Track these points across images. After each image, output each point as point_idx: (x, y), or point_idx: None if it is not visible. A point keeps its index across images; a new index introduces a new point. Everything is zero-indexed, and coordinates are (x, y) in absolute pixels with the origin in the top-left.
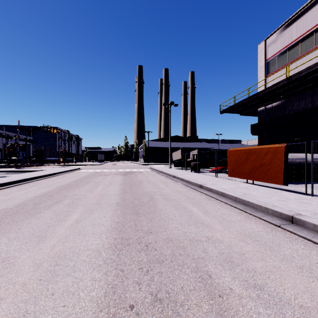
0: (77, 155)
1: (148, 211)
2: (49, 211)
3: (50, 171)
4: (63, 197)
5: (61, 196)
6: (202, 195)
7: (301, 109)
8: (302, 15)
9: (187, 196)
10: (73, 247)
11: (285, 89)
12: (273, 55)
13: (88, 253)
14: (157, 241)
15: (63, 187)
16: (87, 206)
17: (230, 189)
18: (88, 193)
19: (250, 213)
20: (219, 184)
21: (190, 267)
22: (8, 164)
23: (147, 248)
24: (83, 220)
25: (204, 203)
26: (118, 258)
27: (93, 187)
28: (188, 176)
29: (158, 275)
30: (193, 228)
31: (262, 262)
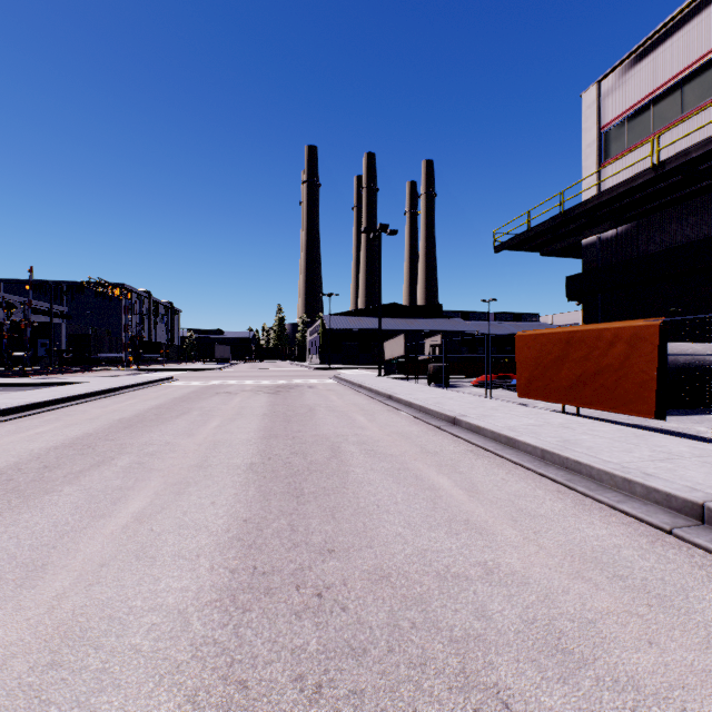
0: (167, 348)
1: (326, 489)
2: (75, 489)
3: (101, 383)
4: (119, 449)
5: (114, 445)
6: (460, 444)
7: (684, 239)
8: (686, 22)
9: (422, 446)
10: (114, 600)
11: (649, 193)
12: (617, 117)
13: (151, 620)
14: (348, 579)
15: (124, 423)
16: (173, 474)
17: (526, 429)
18: (181, 437)
19: (585, 494)
20: (499, 416)
21: (444, 672)
22: (9, 368)
23: (321, 604)
24: (156, 515)
25: (467, 465)
26: (236, 640)
27: (195, 423)
28: (422, 395)
29: (351, 704)
30: (443, 539)
31: (652, 652)
